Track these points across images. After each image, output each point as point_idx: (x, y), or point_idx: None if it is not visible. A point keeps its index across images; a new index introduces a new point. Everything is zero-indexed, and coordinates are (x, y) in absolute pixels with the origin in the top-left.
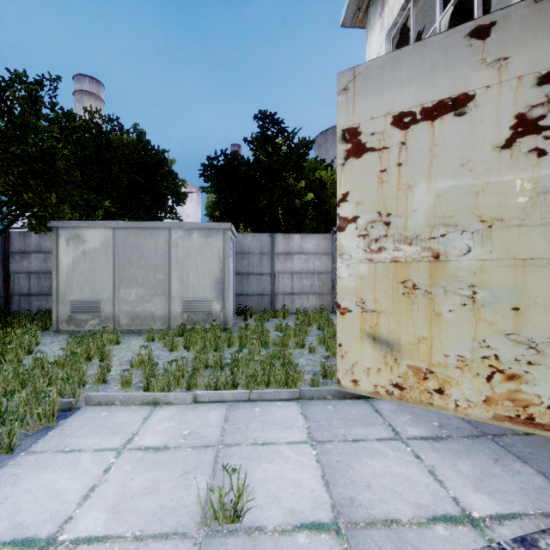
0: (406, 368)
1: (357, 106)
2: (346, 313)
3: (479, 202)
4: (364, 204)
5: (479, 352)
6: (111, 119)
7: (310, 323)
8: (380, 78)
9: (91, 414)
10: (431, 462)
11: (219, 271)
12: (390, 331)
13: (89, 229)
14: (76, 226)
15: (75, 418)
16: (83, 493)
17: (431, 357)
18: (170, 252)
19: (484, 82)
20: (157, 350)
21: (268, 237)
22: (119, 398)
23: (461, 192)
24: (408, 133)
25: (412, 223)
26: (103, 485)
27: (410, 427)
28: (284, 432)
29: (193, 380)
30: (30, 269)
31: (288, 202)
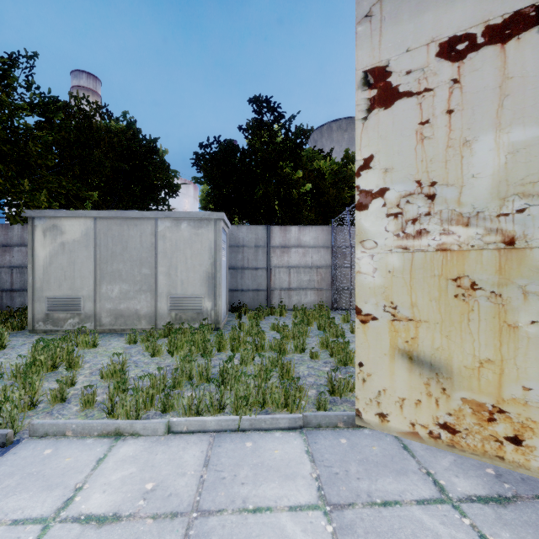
0: (459, 402)
1: (385, 37)
2: (370, 321)
3: None
4: (396, 171)
5: None
6: (99, 105)
7: (309, 322)
8: None
9: (30, 452)
10: None
11: (210, 265)
12: (435, 348)
13: (68, 219)
14: (53, 216)
15: (6, 458)
16: None
17: (501, 390)
18: (157, 244)
19: None
20: (138, 354)
21: (264, 229)
22: (71, 427)
23: None
24: (464, 65)
25: (469, 194)
26: None
27: (457, 478)
28: (285, 487)
29: (170, 400)
30: (12, 263)
31: (285, 192)
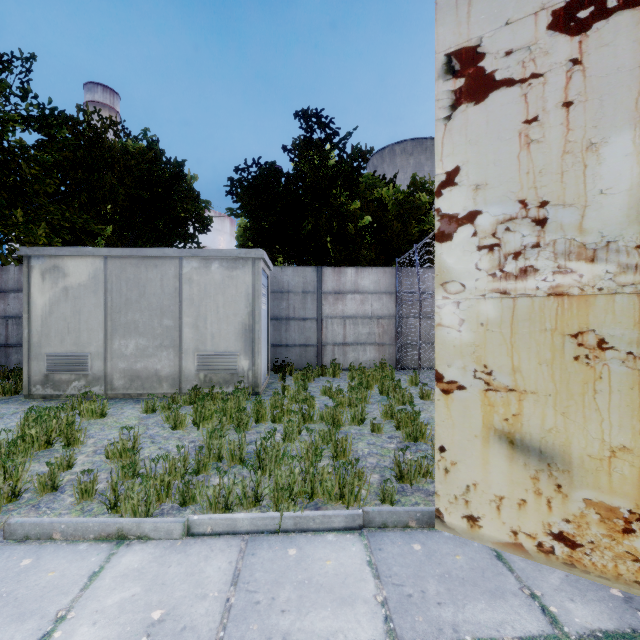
0: (581, 505)
1: (475, 7)
2: (454, 391)
3: None
4: (491, 188)
5: None
6: (113, 121)
7: (369, 384)
8: None
9: (2, 563)
10: None
11: (247, 314)
12: (547, 429)
13: (72, 258)
14: (53, 254)
15: None
16: None
17: None
18: (181, 289)
19: None
20: (156, 426)
21: (313, 272)
22: (59, 528)
23: None
24: (587, 39)
25: (595, 216)
26: None
27: (572, 602)
28: (341, 616)
29: (191, 489)
30: (8, 312)
31: (339, 226)
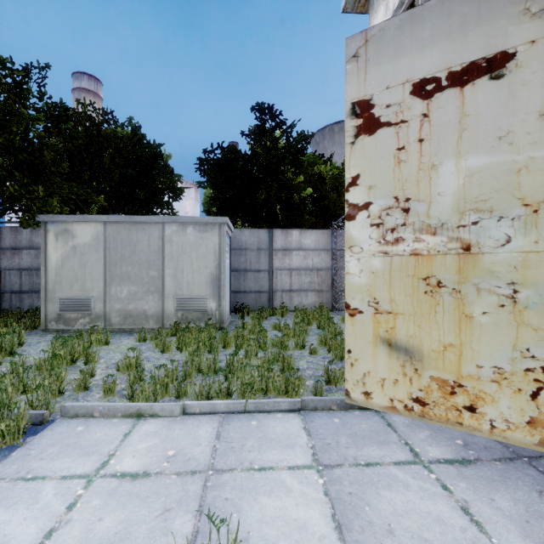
0: (428, 380)
1: (369, 75)
2: (357, 314)
3: (522, 182)
4: (378, 188)
5: (521, 363)
6: (105, 111)
7: (310, 322)
8: (397, 40)
9: (65, 429)
10: (463, 495)
11: (215, 267)
12: (409, 336)
13: (79, 223)
14: (65, 220)
15: (46, 433)
16: (37, 541)
17: (460, 368)
18: (164, 247)
19: (527, 36)
20: (148, 351)
21: (266, 233)
22: (98, 409)
23: (497, 170)
24: (431, 103)
25: (436, 208)
26: (63, 529)
27: (430, 446)
28: (285, 453)
29: (183, 387)
30: (21, 265)
31: (286, 197)
